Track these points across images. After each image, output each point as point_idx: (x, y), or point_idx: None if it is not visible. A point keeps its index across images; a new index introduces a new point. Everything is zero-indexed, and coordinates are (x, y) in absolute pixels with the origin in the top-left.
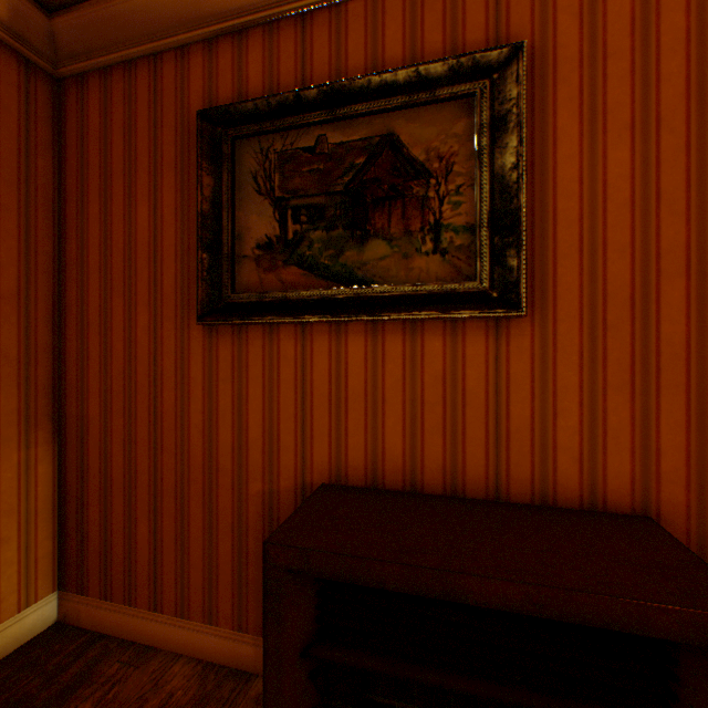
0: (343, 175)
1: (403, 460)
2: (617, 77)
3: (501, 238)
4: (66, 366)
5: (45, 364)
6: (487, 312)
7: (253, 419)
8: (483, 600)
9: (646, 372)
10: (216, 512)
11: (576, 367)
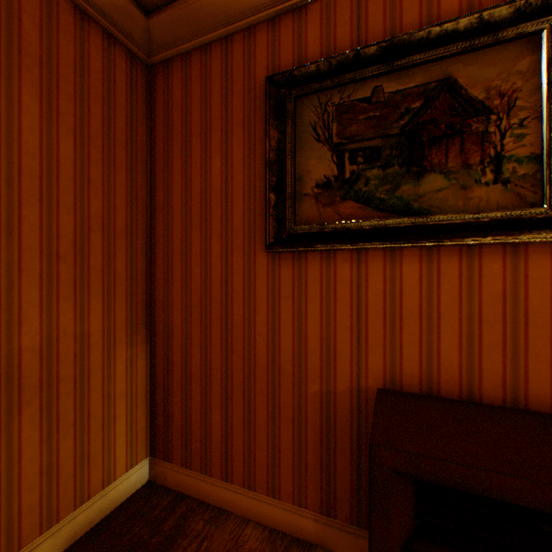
0: (398, 119)
1: (458, 372)
2: None
3: None
4: (155, 285)
5: (141, 284)
6: None
7: (311, 331)
8: None
9: None
10: (278, 406)
11: None
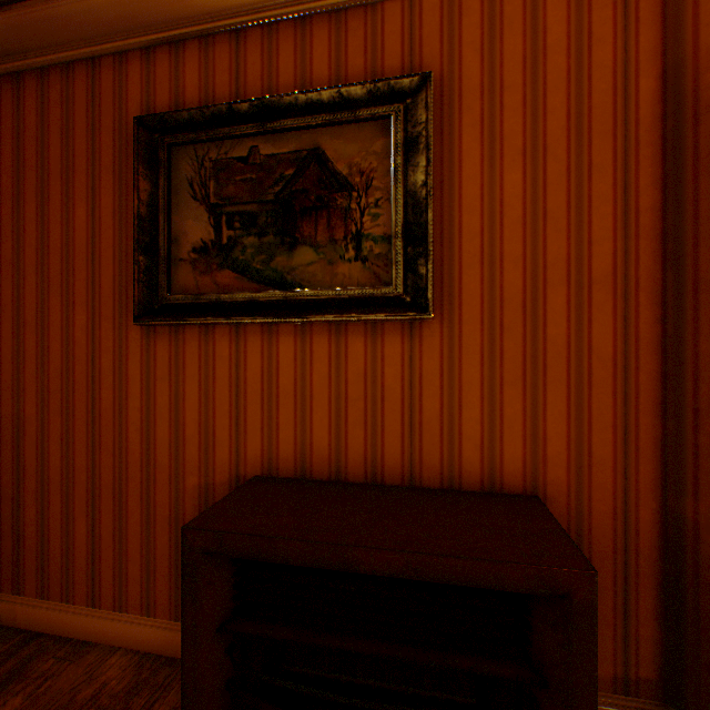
0: (274, 185)
1: (329, 452)
2: (512, 109)
3: (414, 248)
4: (2, 366)
5: None
6: (400, 315)
7: (190, 416)
8: (373, 568)
9: (535, 369)
10: (154, 507)
11: (479, 365)
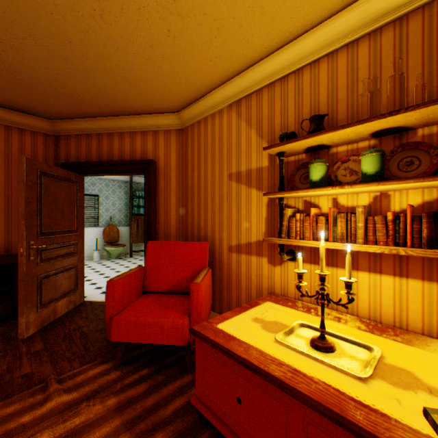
0: None
1: None
2: (16, 160)
3: None
4: None
5: None
6: None
7: None
8: None
9: None
10: None
11: (5, 223)
